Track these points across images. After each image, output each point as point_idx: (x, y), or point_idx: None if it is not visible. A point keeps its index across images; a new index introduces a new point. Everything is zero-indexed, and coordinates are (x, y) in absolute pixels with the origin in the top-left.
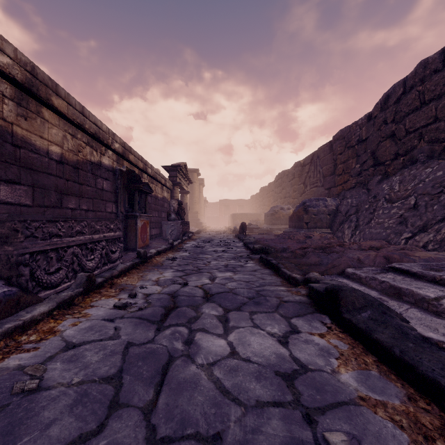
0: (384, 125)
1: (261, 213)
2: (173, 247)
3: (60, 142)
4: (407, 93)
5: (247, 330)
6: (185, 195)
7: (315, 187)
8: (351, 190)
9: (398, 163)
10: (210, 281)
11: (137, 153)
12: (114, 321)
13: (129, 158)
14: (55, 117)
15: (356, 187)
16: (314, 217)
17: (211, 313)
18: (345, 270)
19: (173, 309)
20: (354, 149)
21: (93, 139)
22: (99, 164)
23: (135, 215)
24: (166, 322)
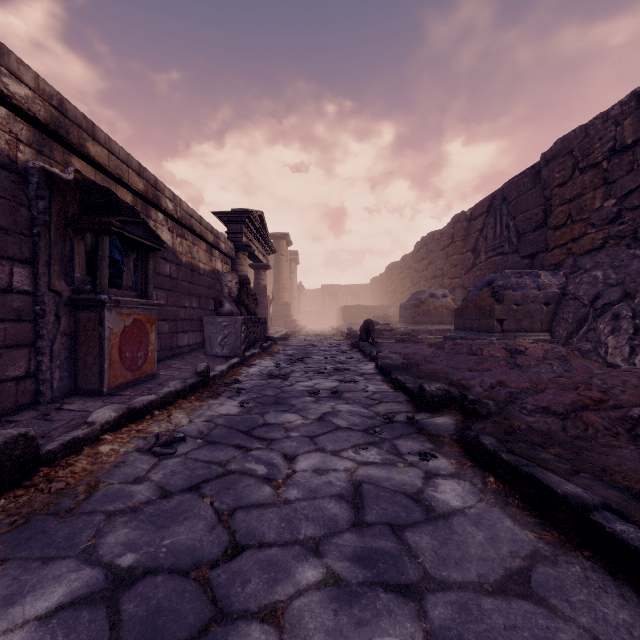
0: None
1: (389, 305)
2: (209, 380)
3: None
4: None
5: None
6: (263, 272)
7: (498, 255)
8: (594, 254)
9: None
10: None
11: (122, 149)
12: None
13: (87, 151)
14: None
15: (606, 246)
16: (516, 310)
17: None
18: None
19: None
20: (598, 170)
21: None
22: None
23: (98, 301)
24: None
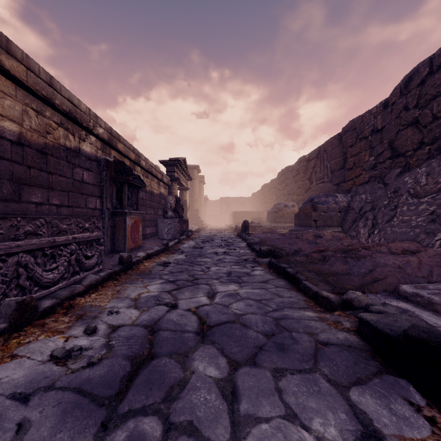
0: (405, 111)
1: (262, 211)
2: (168, 248)
3: (18, 118)
4: (434, 73)
5: (277, 432)
6: (185, 192)
7: (322, 183)
8: (364, 185)
9: (422, 153)
10: (208, 300)
11: (127, 142)
12: (29, 401)
13: (117, 147)
14: (10, 84)
15: (370, 181)
16: (323, 215)
17: (208, 374)
18: (400, 288)
19: (146, 360)
20: (367, 141)
21: (69, 120)
22: (78, 151)
23: (124, 212)
24: (125, 400)
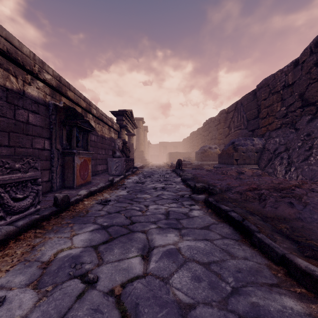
0: (315, 67)
1: (191, 152)
2: (113, 183)
3: None
4: None
5: None
6: (132, 137)
7: (239, 129)
8: (277, 131)
9: None
10: (141, 265)
11: (78, 91)
12: None
13: (67, 95)
14: None
15: (281, 127)
16: (243, 155)
17: None
18: None
19: None
20: (279, 94)
21: (9, 61)
22: (22, 93)
23: (73, 152)
24: None
